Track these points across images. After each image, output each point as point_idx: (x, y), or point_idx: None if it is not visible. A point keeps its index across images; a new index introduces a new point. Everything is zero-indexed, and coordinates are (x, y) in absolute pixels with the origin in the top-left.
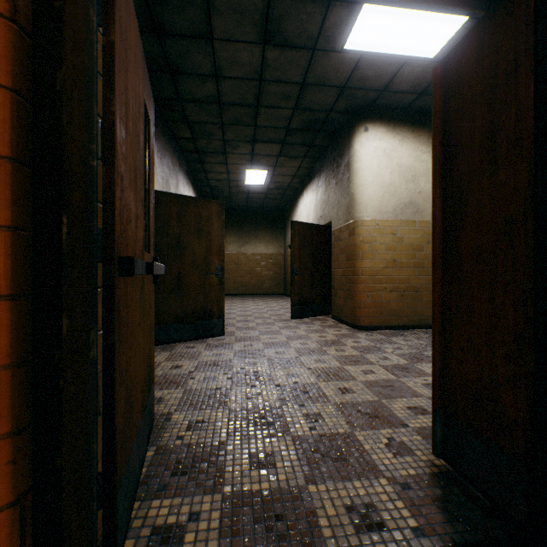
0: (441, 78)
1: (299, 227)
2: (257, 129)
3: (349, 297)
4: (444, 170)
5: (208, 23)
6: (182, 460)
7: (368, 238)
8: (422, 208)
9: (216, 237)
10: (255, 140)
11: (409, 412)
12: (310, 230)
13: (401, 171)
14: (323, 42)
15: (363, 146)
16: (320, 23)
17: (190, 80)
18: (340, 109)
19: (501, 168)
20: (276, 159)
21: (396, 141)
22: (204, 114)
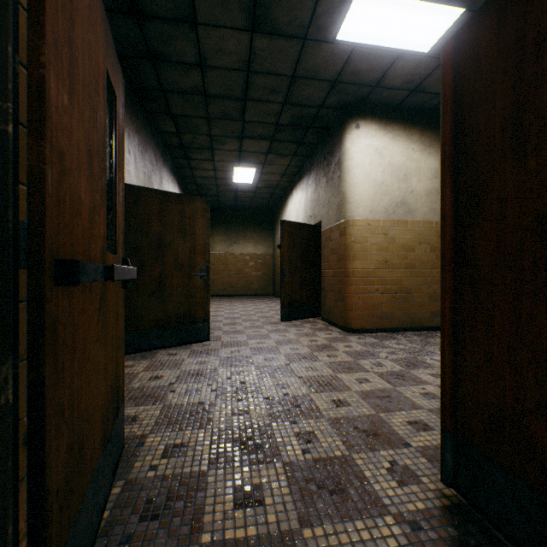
0: (452, 56)
1: (289, 227)
2: (245, 124)
3: (340, 299)
4: (456, 161)
5: (191, 5)
6: (154, 498)
7: (360, 238)
8: (414, 207)
9: (201, 236)
10: (243, 136)
11: (410, 428)
12: (300, 230)
13: (393, 170)
14: (314, 31)
15: (355, 143)
16: (312, 10)
17: (173, 69)
18: (331, 105)
19: (530, 156)
20: (265, 156)
21: (387, 139)
22: (189, 106)
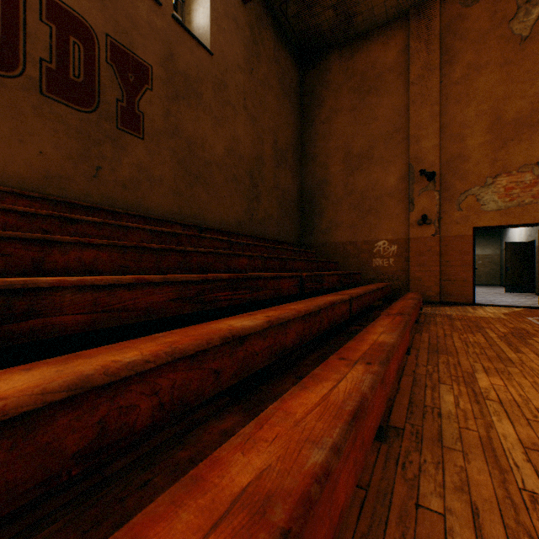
0: None
1: (510, 245)
2: None
3: None
4: None
5: None
6: (475, 303)
7: None
8: None
9: None
10: None
11: None
12: (518, 246)
13: None
14: None
15: None
16: None
17: None
18: None
19: None
20: None
21: None
22: None
